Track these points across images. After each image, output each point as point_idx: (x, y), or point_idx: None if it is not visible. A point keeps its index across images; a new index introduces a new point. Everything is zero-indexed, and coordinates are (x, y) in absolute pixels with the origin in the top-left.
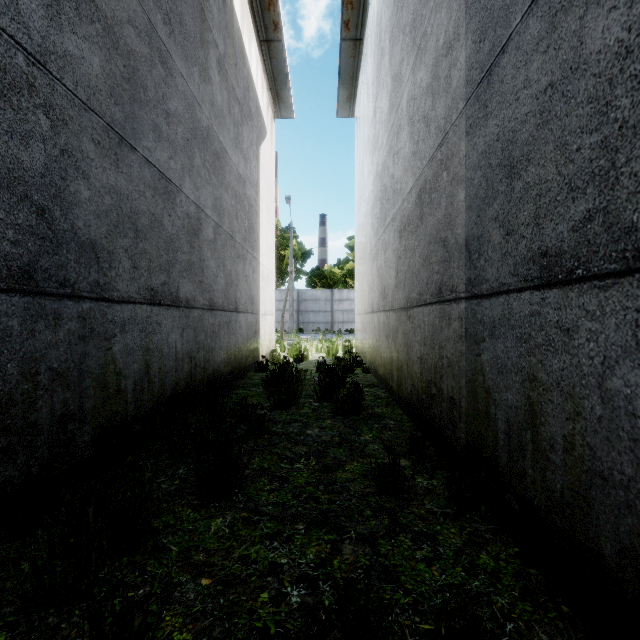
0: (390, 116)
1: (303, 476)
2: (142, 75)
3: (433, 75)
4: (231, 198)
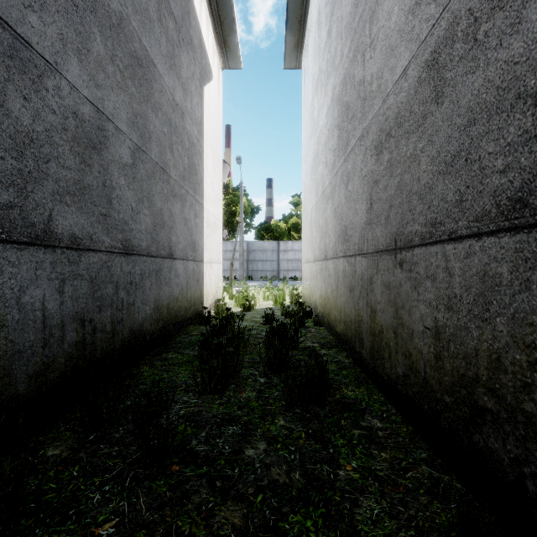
0: (356, 8)
1: None
2: None
3: None
4: (162, 124)
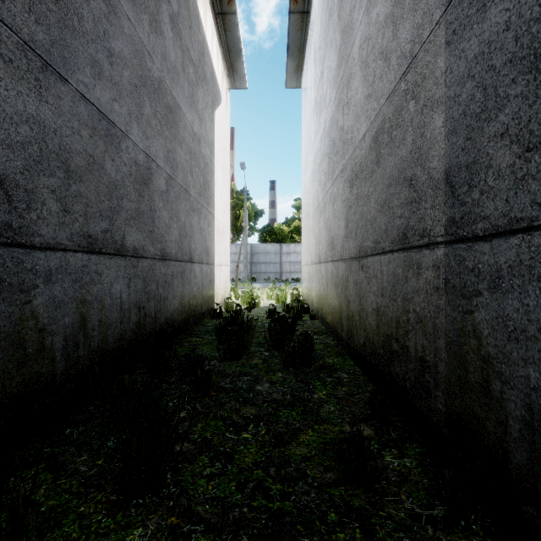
0: (339, 70)
1: (250, 452)
2: (76, 1)
3: (394, 1)
4: (185, 153)
